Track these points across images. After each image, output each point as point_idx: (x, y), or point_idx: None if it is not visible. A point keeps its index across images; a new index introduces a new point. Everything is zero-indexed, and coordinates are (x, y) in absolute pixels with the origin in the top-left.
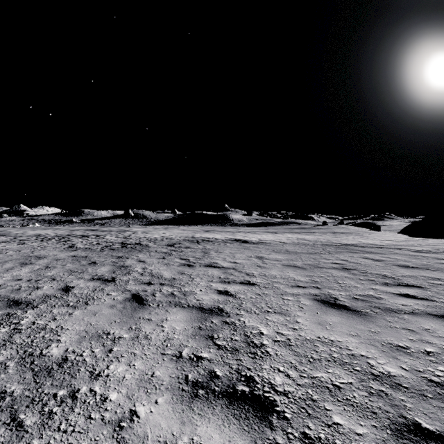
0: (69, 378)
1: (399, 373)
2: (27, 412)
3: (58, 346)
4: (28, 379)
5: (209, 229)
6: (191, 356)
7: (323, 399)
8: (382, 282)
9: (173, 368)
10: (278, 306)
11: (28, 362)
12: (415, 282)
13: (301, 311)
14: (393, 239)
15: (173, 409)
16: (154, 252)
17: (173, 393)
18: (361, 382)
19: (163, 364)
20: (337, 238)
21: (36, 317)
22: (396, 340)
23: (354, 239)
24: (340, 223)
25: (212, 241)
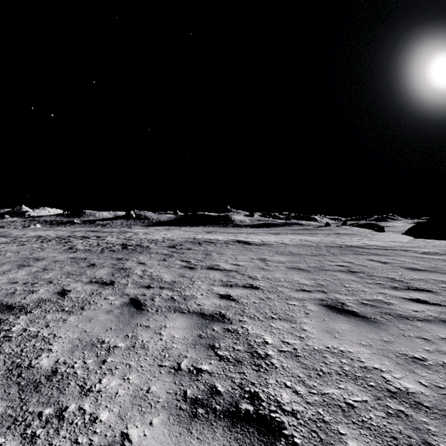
0: (57, 394)
1: (418, 389)
2: (7, 435)
3: (49, 356)
4: (12, 395)
5: (211, 230)
6: (190, 369)
7: (336, 421)
8: (391, 286)
9: (170, 383)
10: (283, 312)
11: (15, 375)
12: (425, 286)
13: (307, 318)
14: (398, 241)
15: (169, 432)
16: (155, 253)
17: (170, 412)
18: (376, 400)
19: (160, 378)
20: (341, 240)
21: (28, 323)
22: (411, 351)
23: (358, 241)
24: (343, 224)
25: (214, 243)
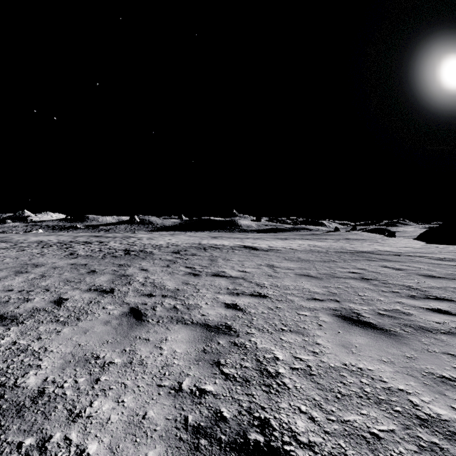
0: (42, 419)
1: (451, 416)
2: None
3: (37, 374)
4: None
5: (217, 235)
6: (192, 390)
7: None
8: (408, 295)
9: (169, 406)
10: (294, 323)
11: None
12: (445, 295)
13: (320, 330)
14: (410, 246)
15: None
16: (158, 259)
17: (168, 443)
18: (405, 430)
19: (158, 400)
20: (351, 245)
21: (19, 335)
22: (438, 369)
23: (369, 246)
24: (352, 229)
25: (220, 248)
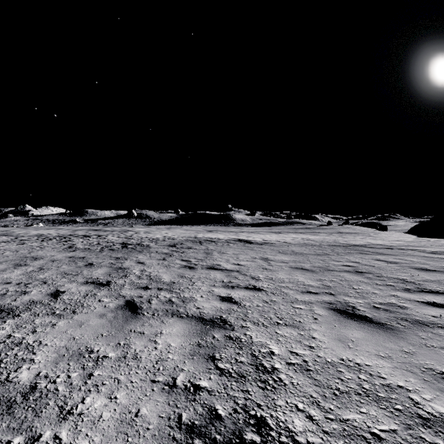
0: (32, 417)
1: None
2: None
3: (30, 368)
4: None
5: (212, 229)
6: (186, 386)
7: None
8: (402, 288)
9: (163, 403)
10: (289, 316)
11: None
12: (440, 288)
13: (316, 324)
14: (402, 240)
15: None
16: (154, 252)
17: (161, 443)
18: (407, 430)
19: (152, 397)
20: (344, 239)
21: (14, 328)
22: (438, 365)
23: (361, 240)
24: (345, 222)
25: (215, 242)
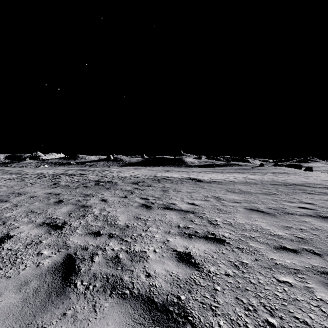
0: None
1: None
2: None
3: None
4: None
5: (169, 169)
6: None
7: None
8: None
9: None
10: (281, 305)
11: None
12: None
13: None
14: None
15: None
16: (119, 190)
17: None
18: None
19: None
20: (280, 178)
21: None
22: None
23: (297, 179)
24: (274, 164)
25: (171, 180)
